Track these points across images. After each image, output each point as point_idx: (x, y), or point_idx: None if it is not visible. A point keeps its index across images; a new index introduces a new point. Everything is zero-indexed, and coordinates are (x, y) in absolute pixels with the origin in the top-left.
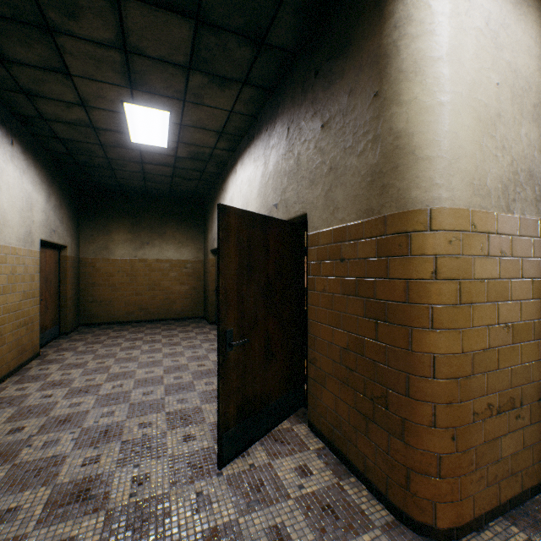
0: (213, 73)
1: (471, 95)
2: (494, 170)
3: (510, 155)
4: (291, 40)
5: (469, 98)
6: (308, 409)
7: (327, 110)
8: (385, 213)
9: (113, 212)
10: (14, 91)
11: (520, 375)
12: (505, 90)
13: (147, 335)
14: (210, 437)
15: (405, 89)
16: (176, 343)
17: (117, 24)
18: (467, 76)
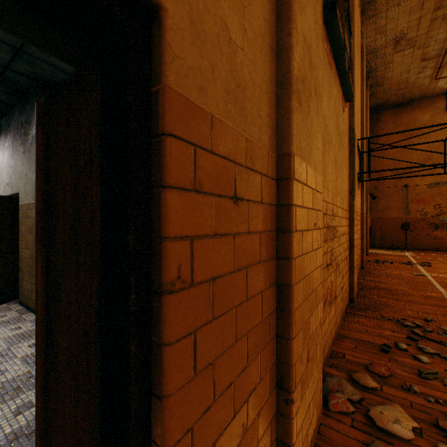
0: None
1: None
2: None
3: None
4: (8, 100)
5: None
6: (20, 295)
7: (25, 145)
8: None
9: None
10: None
11: None
12: None
13: None
14: None
15: None
16: None
17: None
18: None
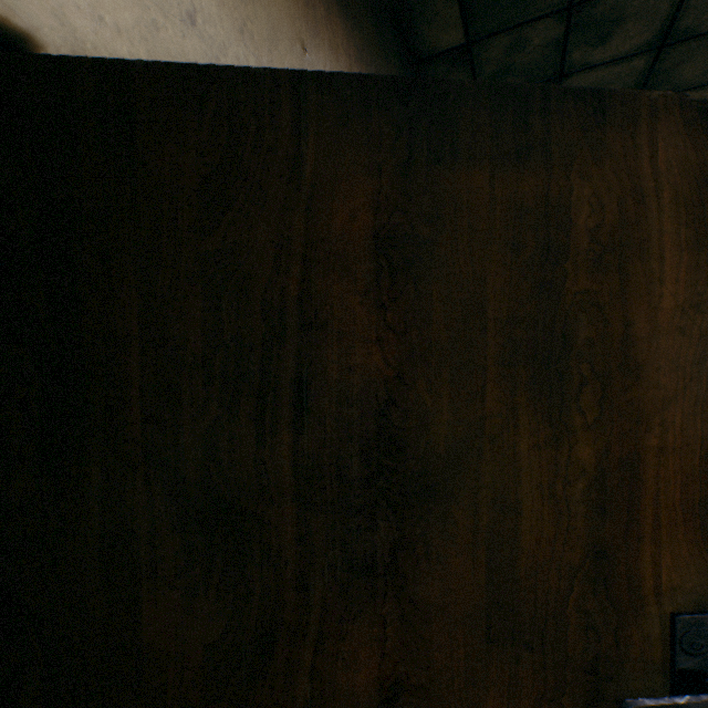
0: None
1: None
2: None
3: None
4: None
5: None
6: None
7: None
8: None
9: None
10: None
11: None
12: None
13: None
14: None
15: None
16: None
17: (667, 14)
18: None
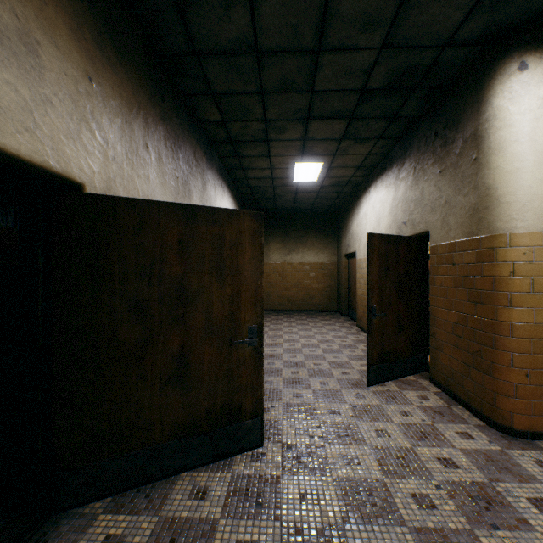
0: (357, 138)
1: None
2: None
3: None
4: (416, 112)
5: (542, 160)
6: (430, 369)
7: (443, 161)
8: (480, 235)
9: (270, 228)
10: (237, 169)
11: None
12: None
13: (297, 320)
14: (359, 375)
15: (492, 160)
16: (320, 326)
17: (303, 131)
18: (539, 147)
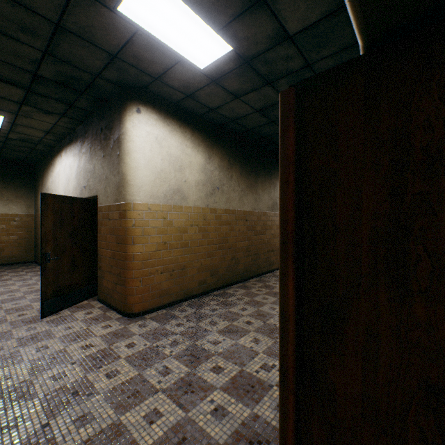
0: (40, 108)
1: (149, 164)
2: (160, 189)
3: (168, 184)
4: (89, 108)
5: (148, 165)
6: (99, 292)
7: (105, 150)
8: (121, 202)
9: None
10: None
11: (173, 260)
12: (165, 162)
13: None
14: (38, 312)
15: (125, 158)
16: (7, 279)
17: None
18: (147, 158)
